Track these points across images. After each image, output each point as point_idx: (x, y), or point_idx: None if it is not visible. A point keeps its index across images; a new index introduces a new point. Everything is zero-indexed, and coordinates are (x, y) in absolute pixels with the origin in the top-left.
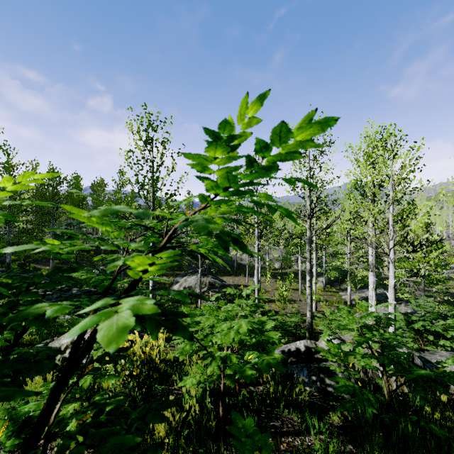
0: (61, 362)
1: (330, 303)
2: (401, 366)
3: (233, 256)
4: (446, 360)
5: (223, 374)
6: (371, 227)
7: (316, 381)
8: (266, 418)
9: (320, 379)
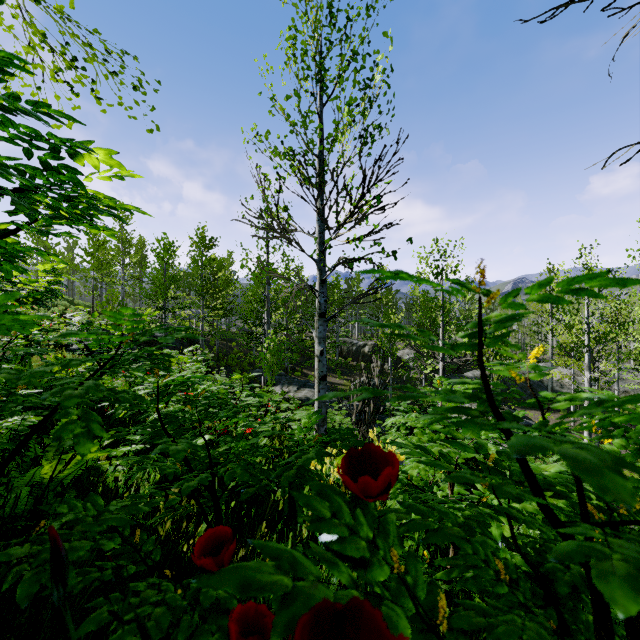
0: None
1: None
2: None
3: (546, 379)
4: None
5: None
6: None
7: None
8: None
9: None
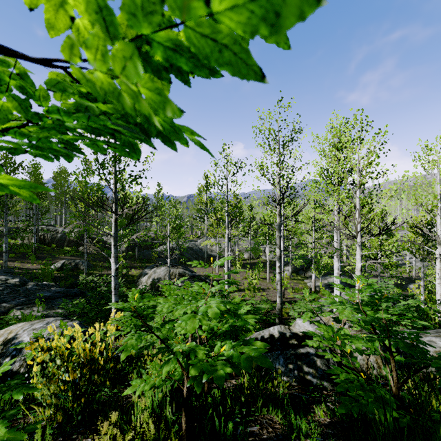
0: None
1: (296, 291)
2: (419, 349)
3: (204, 247)
4: None
5: (186, 373)
6: (336, 215)
7: (293, 370)
8: (241, 422)
9: (297, 367)
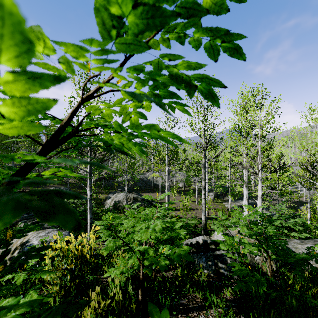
0: (10, 260)
1: (217, 210)
2: (283, 252)
3: (150, 179)
4: (315, 245)
5: (141, 265)
6: (245, 157)
7: (211, 266)
8: (176, 297)
9: (214, 263)
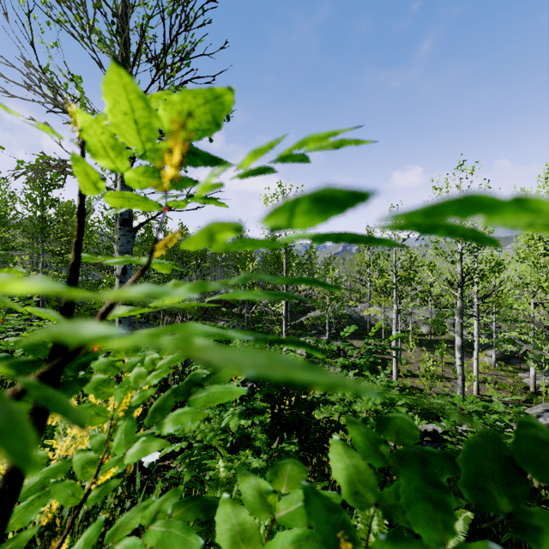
0: None
1: (500, 387)
2: None
3: (365, 315)
4: None
5: None
6: None
7: None
8: None
9: None
